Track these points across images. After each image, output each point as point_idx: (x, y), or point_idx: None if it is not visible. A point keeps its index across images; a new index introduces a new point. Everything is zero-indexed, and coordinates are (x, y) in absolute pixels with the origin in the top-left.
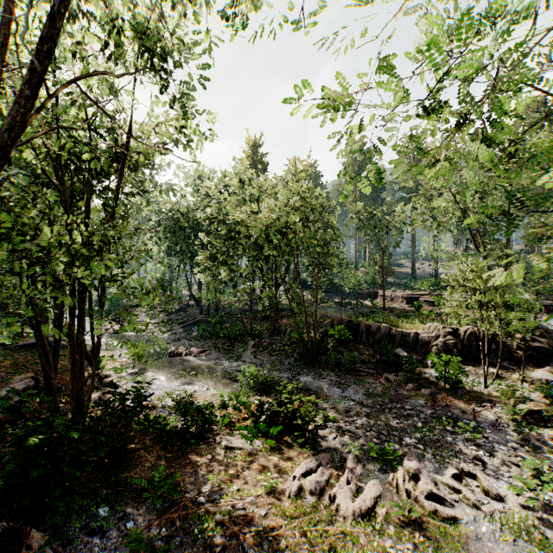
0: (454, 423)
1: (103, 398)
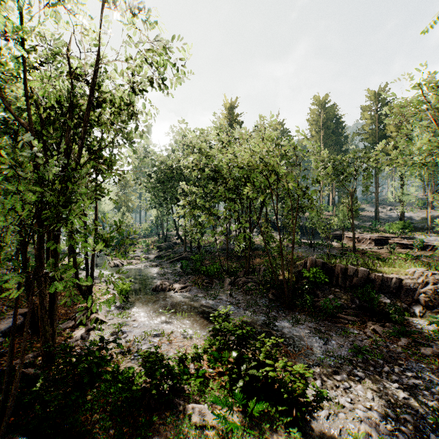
0: None
1: (85, 337)
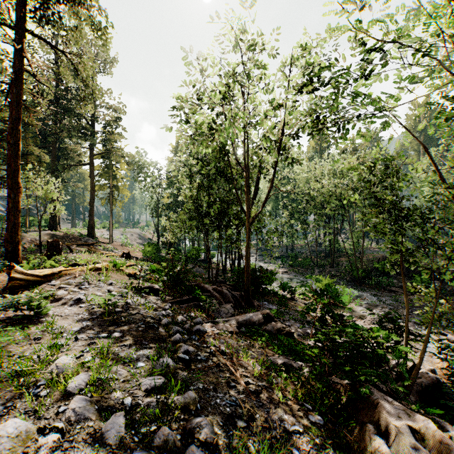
0: None
1: None
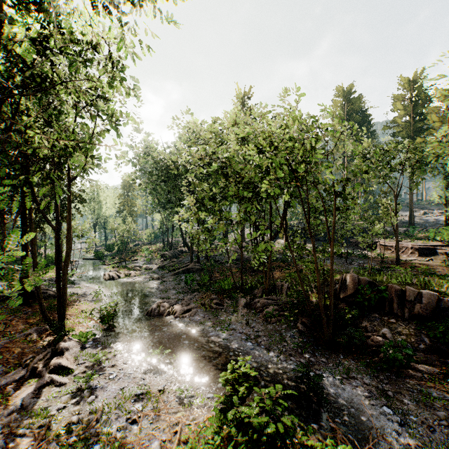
0: None
1: (27, 404)
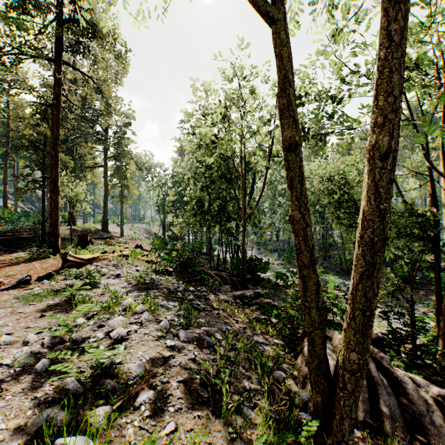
0: (425, 304)
1: None
